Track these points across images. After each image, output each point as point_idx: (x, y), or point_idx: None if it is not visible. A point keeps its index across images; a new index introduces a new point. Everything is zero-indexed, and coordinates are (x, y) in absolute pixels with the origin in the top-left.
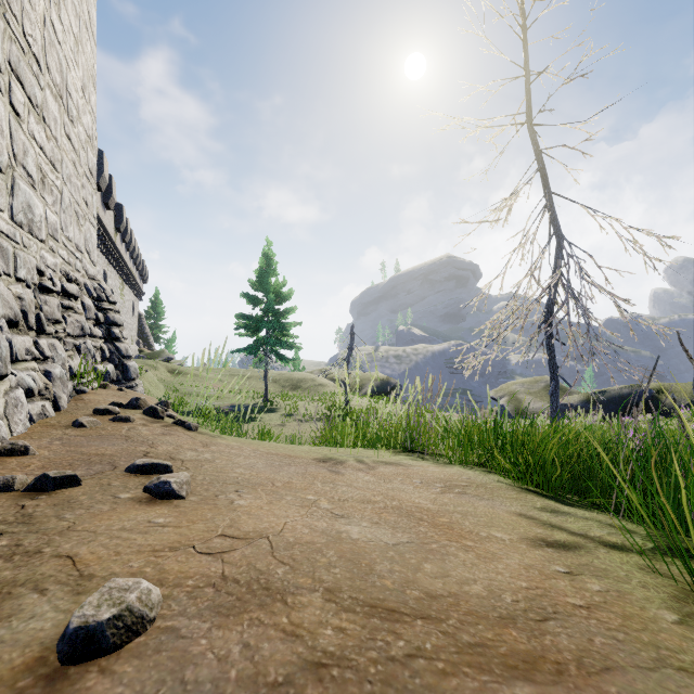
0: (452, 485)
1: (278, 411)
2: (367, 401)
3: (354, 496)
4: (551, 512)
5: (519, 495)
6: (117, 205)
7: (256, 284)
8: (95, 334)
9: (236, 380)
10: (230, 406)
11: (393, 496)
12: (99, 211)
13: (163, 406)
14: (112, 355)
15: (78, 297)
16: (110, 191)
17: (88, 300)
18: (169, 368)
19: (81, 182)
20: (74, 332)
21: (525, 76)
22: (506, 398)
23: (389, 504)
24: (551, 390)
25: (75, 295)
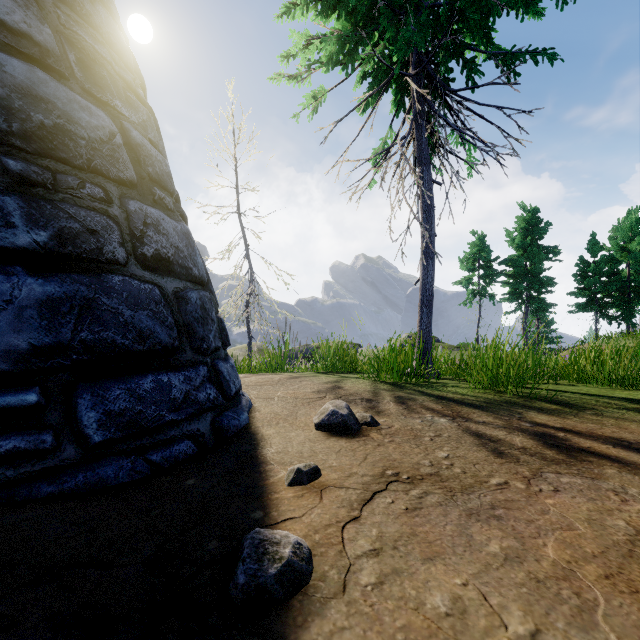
0: None
1: None
2: None
3: None
4: None
5: None
6: None
7: None
8: None
9: None
10: None
11: None
12: None
13: None
14: None
15: None
16: None
17: None
18: None
19: None
20: None
21: (237, 189)
22: None
23: None
24: (248, 344)
25: None
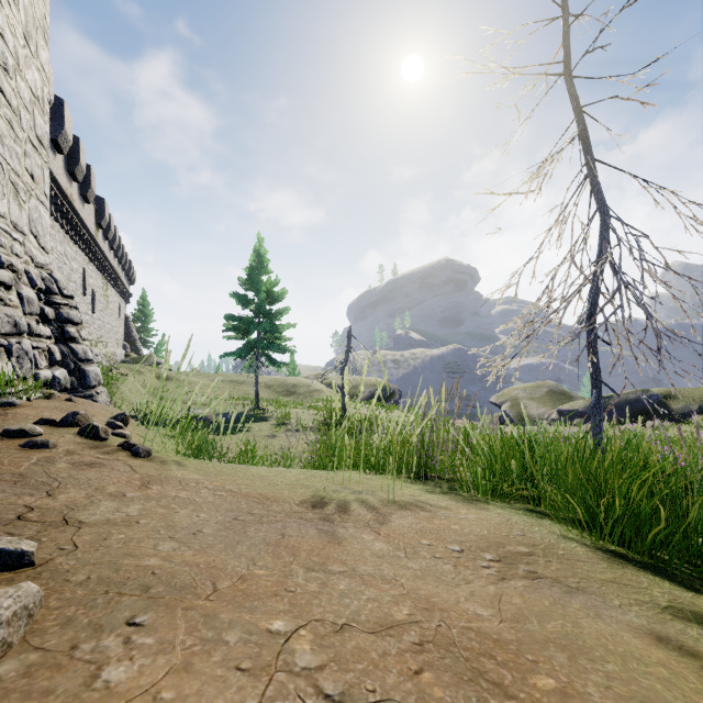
0: (508, 554)
1: (269, 420)
2: (365, 408)
3: (360, 608)
4: (697, 621)
5: (614, 570)
6: (98, 199)
7: (246, 283)
8: (39, 333)
9: (228, 385)
10: (217, 414)
11: (427, 597)
12: (75, 204)
13: (119, 420)
14: (65, 358)
15: (11, 286)
16: (88, 182)
17: (29, 291)
18: (156, 373)
19: (23, 149)
20: (1, 329)
21: (563, 16)
22: (509, 404)
23: (428, 630)
24: (594, 401)
25: (6, 283)
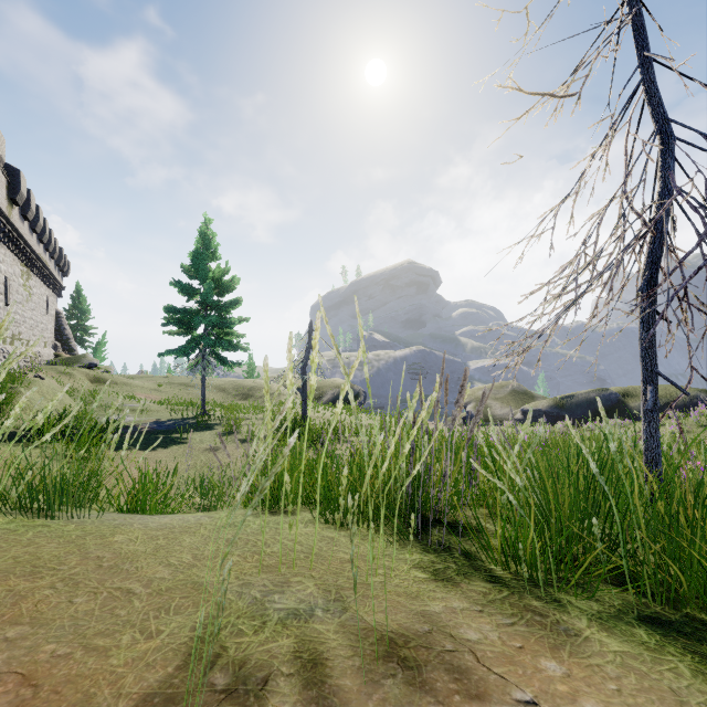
0: None
1: (215, 428)
2: (328, 412)
3: None
4: None
5: None
6: (12, 170)
7: (191, 270)
8: None
9: (177, 389)
10: (153, 422)
11: None
12: None
13: None
14: None
15: None
16: None
17: None
18: (91, 375)
19: None
20: None
21: None
22: (473, 404)
23: None
24: (652, 401)
25: None
